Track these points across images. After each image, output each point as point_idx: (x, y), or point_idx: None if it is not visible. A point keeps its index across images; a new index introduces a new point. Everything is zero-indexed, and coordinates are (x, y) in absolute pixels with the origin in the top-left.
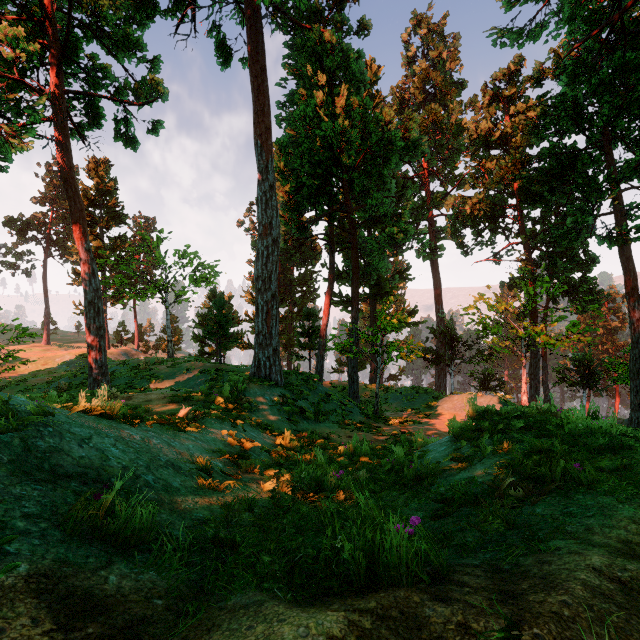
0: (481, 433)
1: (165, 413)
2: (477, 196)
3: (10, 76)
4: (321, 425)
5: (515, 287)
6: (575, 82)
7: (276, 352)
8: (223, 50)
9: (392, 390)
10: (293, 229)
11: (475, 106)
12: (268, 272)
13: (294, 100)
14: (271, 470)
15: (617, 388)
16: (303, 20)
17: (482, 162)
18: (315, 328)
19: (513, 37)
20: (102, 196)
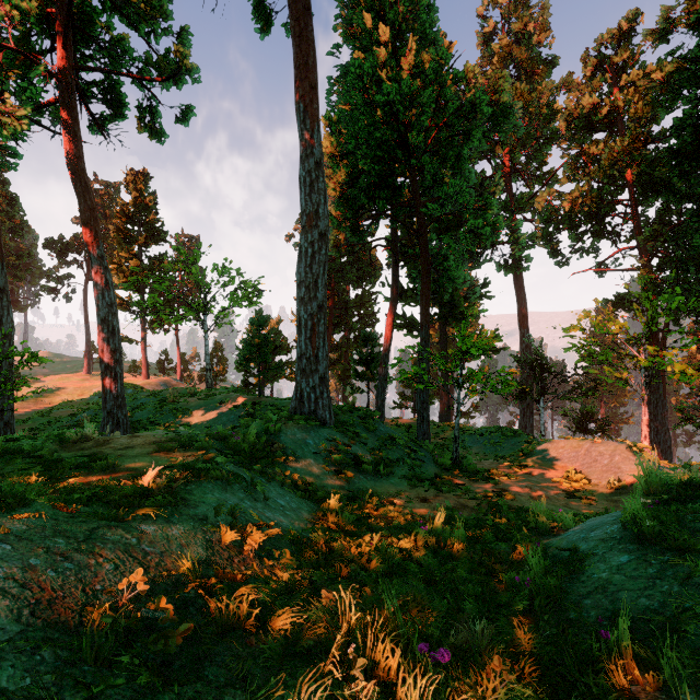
0: None
1: (138, 471)
2: (579, 189)
3: (5, 45)
4: (384, 481)
5: (622, 306)
6: None
7: (324, 381)
8: (261, 10)
9: (470, 431)
10: (348, 232)
11: (569, 86)
12: (313, 276)
13: (349, 72)
14: (286, 615)
15: None
16: None
17: (584, 148)
18: (374, 355)
19: None
20: (141, 212)
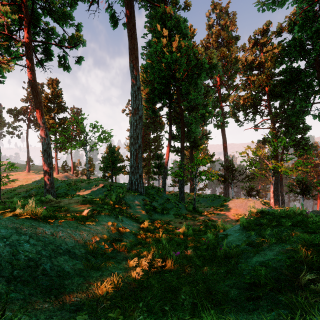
0: (261, 226)
1: (77, 211)
2: (246, 95)
3: (3, 32)
4: (165, 216)
5: (265, 142)
6: (303, 30)
7: (141, 176)
8: (113, 19)
9: (201, 196)
10: (150, 112)
11: (244, 49)
12: (136, 134)
13: (150, 45)
14: (135, 249)
15: (318, 195)
16: (155, 2)
17: (249, 77)
18: (161, 164)
19: (270, 4)
20: (55, 97)
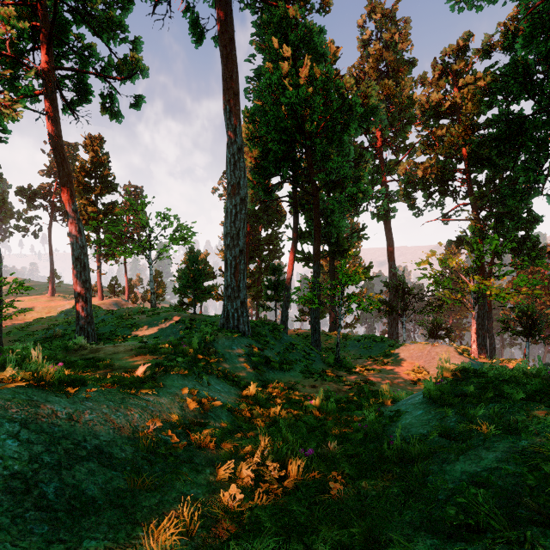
0: (464, 398)
1: (127, 368)
2: (428, 161)
3: (3, 53)
4: (286, 374)
5: (462, 245)
6: (532, 44)
7: (244, 304)
8: (196, 28)
9: (350, 338)
10: (260, 192)
11: (424, 82)
12: (236, 229)
13: (261, 74)
14: (230, 441)
15: None
16: None
17: (433, 130)
18: (280, 282)
19: None
20: (97, 168)
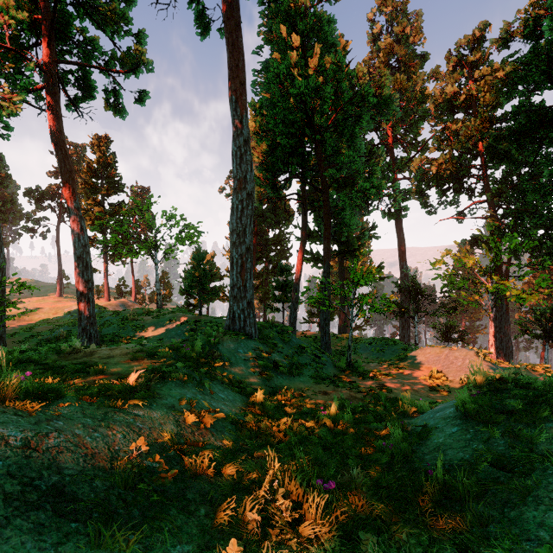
0: (509, 414)
1: (120, 374)
2: (443, 157)
3: (3, 45)
4: (295, 380)
5: (476, 244)
6: None
7: (250, 305)
8: (202, 19)
9: (361, 341)
10: (268, 189)
11: (437, 76)
12: (242, 226)
13: (269, 67)
14: (232, 467)
15: None
16: None
17: (447, 125)
18: (288, 282)
19: None
20: (103, 168)
